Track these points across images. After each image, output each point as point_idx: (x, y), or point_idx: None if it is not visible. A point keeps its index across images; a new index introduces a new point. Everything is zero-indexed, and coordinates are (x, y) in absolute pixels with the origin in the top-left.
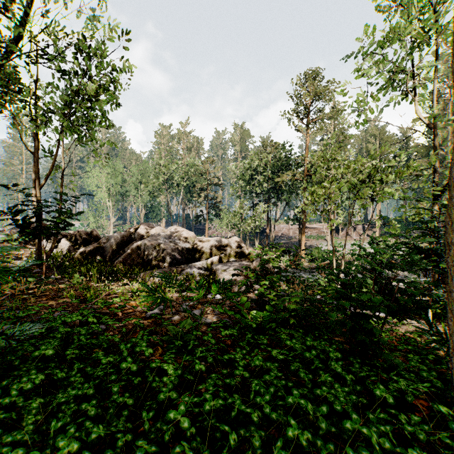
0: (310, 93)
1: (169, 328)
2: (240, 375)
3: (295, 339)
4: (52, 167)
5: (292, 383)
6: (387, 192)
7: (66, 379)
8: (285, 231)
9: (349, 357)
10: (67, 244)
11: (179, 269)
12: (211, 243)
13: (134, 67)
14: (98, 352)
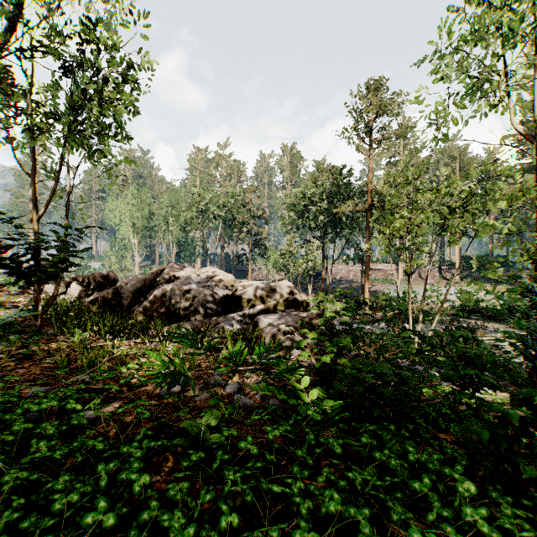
0: (375, 105)
1: (185, 426)
2: None
3: (388, 448)
4: (54, 192)
5: None
6: (481, 223)
7: None
8: (344, 273)
9: (489, 491)
10: (77, 289)
11: (214, 322)
12: (255, 289)
13: (155, 62)
14: (65, 471)
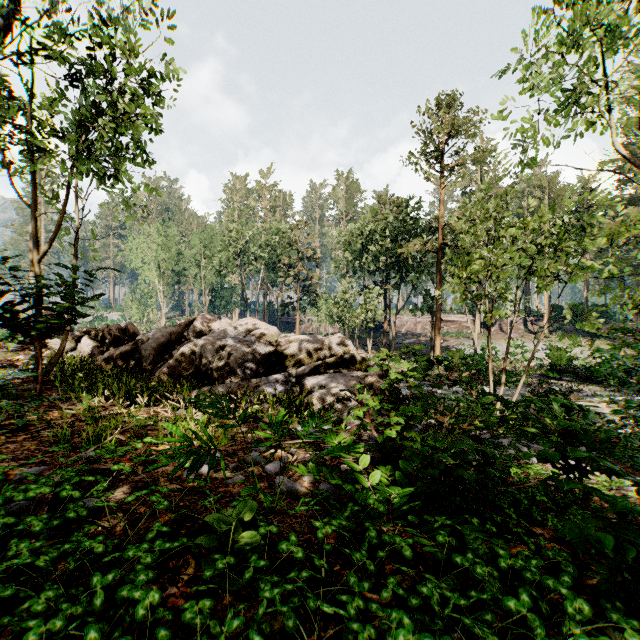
0: (448, 124)
1: (210, 520)
2: None
3: (471, 550)
4: (59, 227)
5: None
6: (577, 265)
7: None
8: (410, 326)
9: (607, 611)
10: (89, 345)
11: (253, 385)
12: (303, 344)
13: (182, 69)
14: (51, 582)
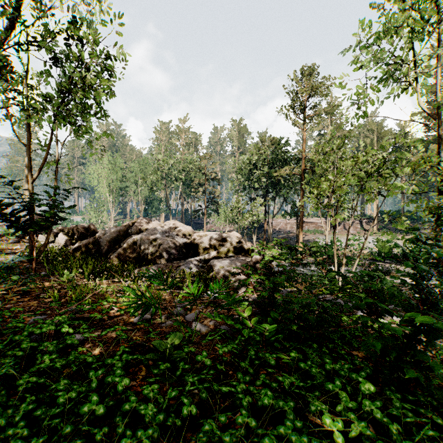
0: (308, 87)
1: (155, 344)
2: (244, 424)
3: (310, 360)
4: (45, 160)
5: (318, 441)
6: (392, 185)
7: (6, 428)
8: (282, 226)
9: (384, 390)
10: (64, 238)
11: (176, 265)
12: (209, 238)
13: (128, 54)
14: (63, 377)
